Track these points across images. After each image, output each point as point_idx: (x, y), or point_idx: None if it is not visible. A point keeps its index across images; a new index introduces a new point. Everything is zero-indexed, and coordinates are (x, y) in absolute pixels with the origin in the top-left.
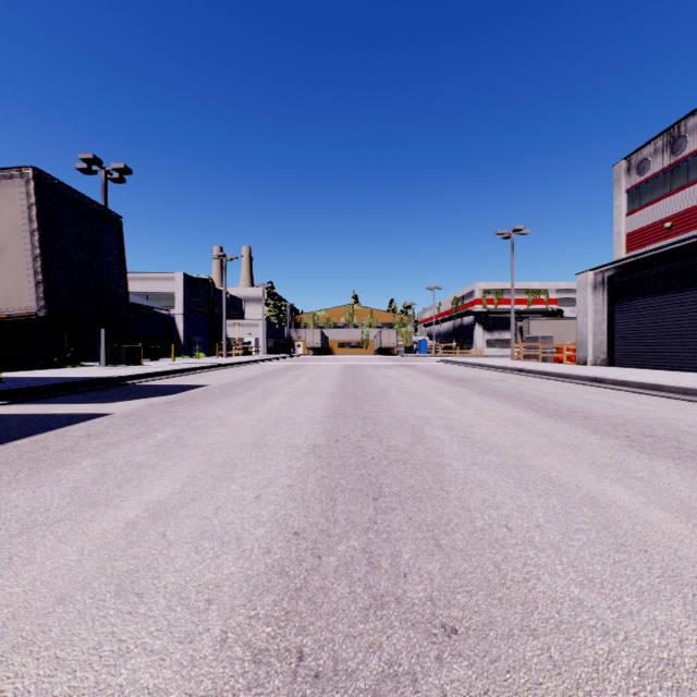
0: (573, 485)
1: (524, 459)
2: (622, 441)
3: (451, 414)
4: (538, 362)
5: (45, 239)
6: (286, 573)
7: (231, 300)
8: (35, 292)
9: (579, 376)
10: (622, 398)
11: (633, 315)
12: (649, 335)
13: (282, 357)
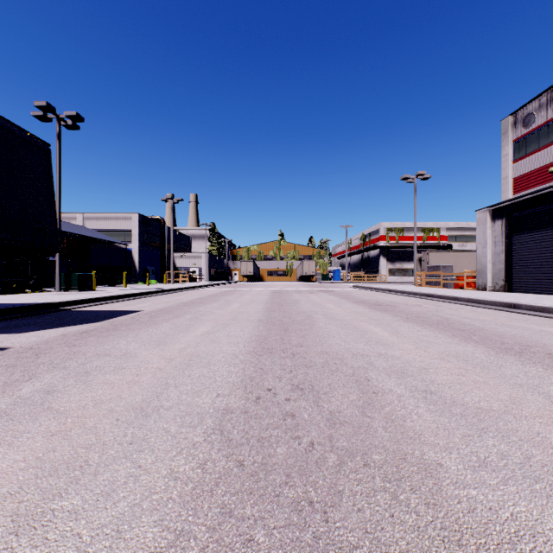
0: None
1: (551, 447)
2: None
3: (390, 349)
4: (439, 287)
5: None
6: None
7: (180, 236)
8: None
9: (492, 301)
10: None
11: (531, 246)
12: (548, 264)
13: (221, 284)
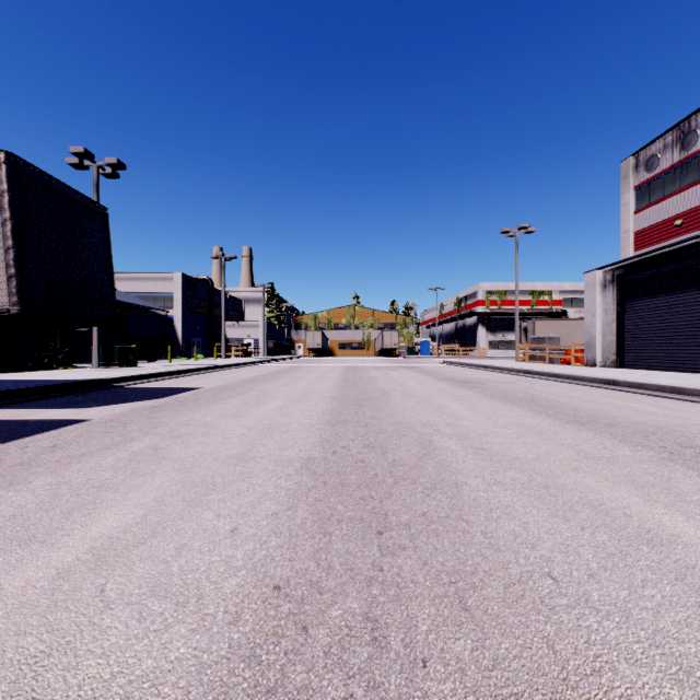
0: (620, 512)
1: (552, 476)
2: (659, 453)
3: (461, 420)
4: (544, 363)
5: (18, 229)
6: (257, 659)
7: (231, 300)
8: (7, 287)
9: (592, 378)
10: (642, 401)
11: (645, 314)
12: (662, 336)
13: (282, 359)
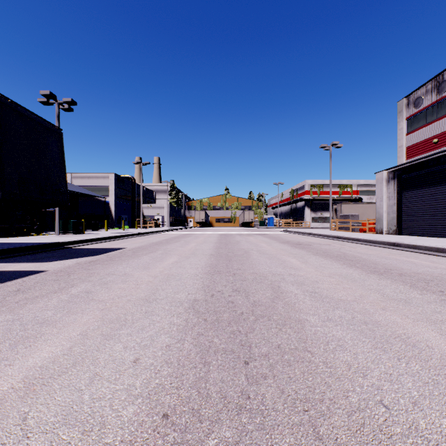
0: (423, 344)
1: (368, 314)
2: (440, 296)
3: (298, 271)
4: (349, 231)
5: None
6: None
7: (146, 191)
8: None
9: (382, 241)
10: (418, 257)
11: (415, 200)
12: (427, 214)
13: (179, 228)
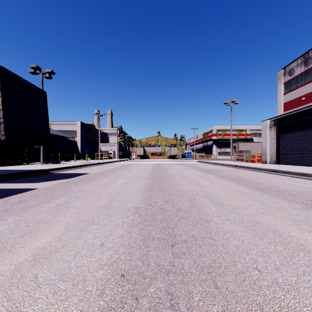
0: (286, 234)
1: (252, 216)
2: (301, 205)
3: (207, 189)
4: (243, 162)
5: (4, 101)
6: None
7: (102, 134)
8: None
9: (265, 169)
10: (289, 180)
11: (289, 140)
12: (297, 150)
13: (125, 160)
